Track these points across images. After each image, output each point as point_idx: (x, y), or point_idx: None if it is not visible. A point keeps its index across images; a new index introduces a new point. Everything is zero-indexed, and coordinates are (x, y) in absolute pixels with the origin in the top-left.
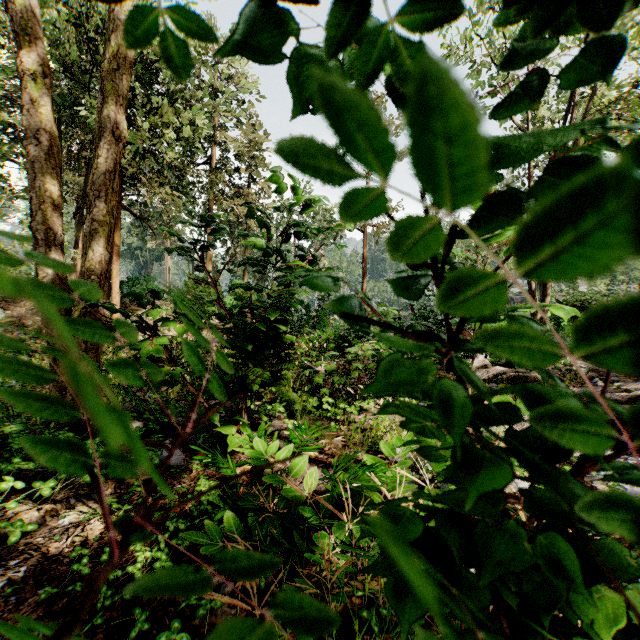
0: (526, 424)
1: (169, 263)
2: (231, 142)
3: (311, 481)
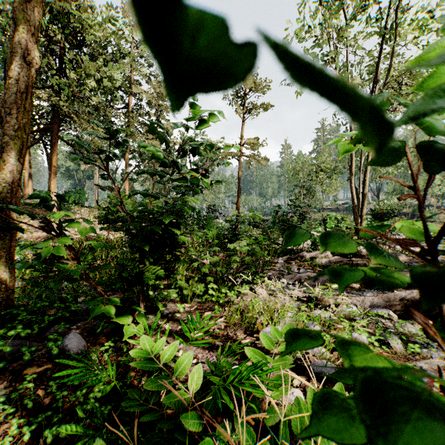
0: (366, 303)
1: (97, 181)
2: (142, 93)
3: (195, 380)
